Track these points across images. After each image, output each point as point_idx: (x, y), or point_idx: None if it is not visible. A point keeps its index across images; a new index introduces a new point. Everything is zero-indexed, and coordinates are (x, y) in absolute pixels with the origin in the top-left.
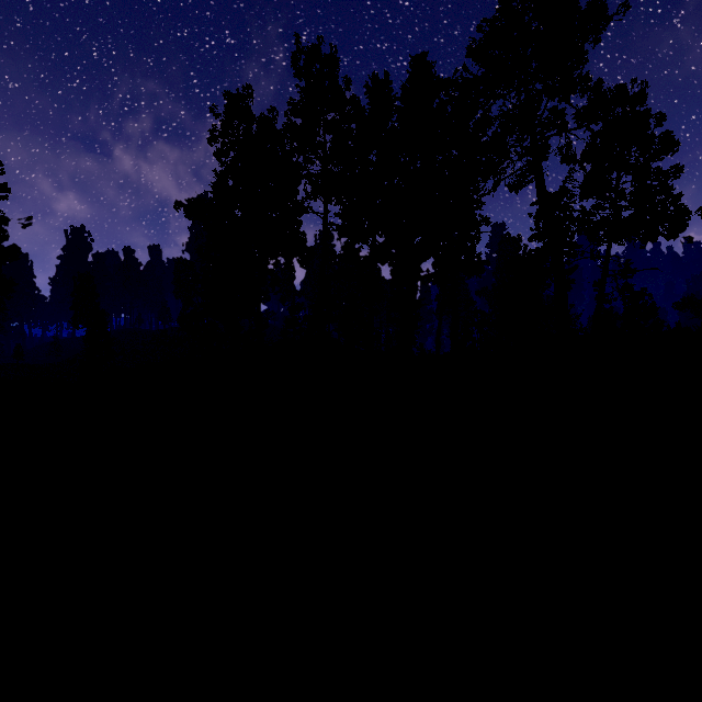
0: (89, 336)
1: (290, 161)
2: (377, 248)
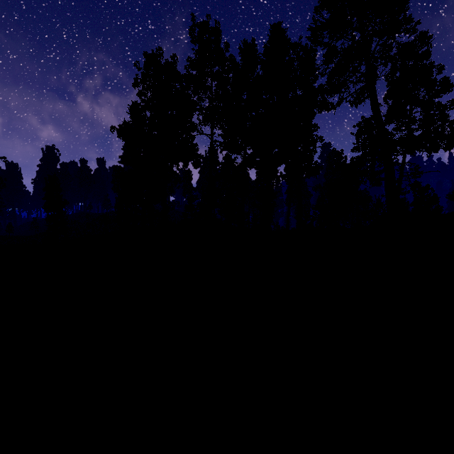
0: (49, 217)
1: (186, 93)
2: (247, 157)
